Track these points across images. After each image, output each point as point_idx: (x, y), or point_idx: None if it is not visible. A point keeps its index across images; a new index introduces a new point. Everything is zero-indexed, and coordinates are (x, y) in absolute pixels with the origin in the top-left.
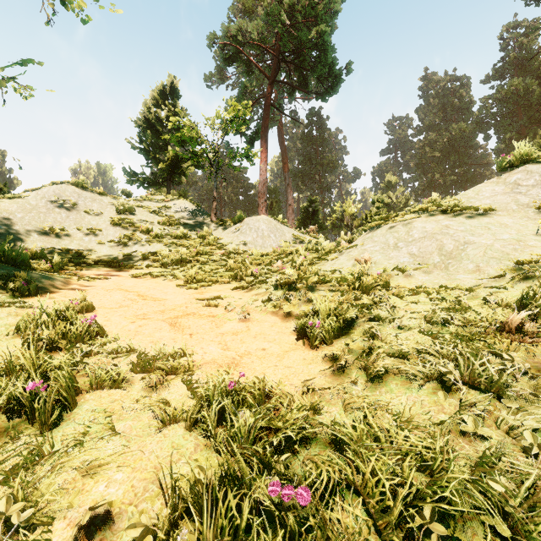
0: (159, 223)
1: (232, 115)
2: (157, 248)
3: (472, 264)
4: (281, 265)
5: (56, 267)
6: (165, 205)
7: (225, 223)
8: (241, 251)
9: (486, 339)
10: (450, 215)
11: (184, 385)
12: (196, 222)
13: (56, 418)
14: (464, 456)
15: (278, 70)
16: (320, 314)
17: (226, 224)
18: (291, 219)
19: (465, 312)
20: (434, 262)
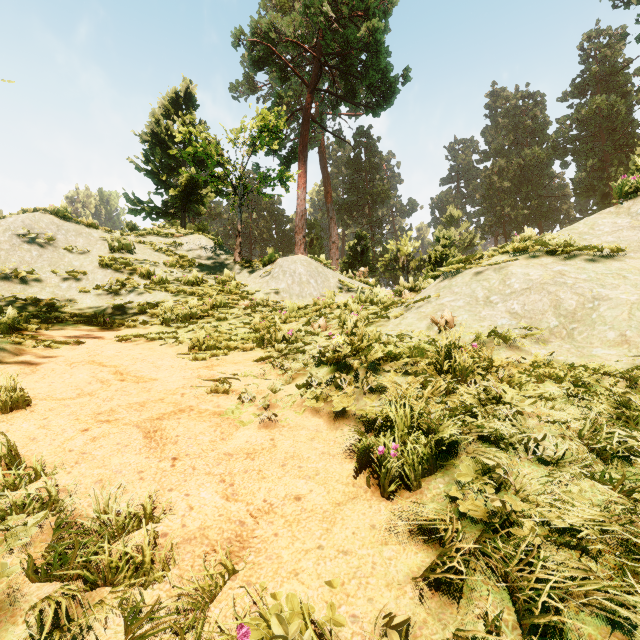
0: (165, 264)
1: (260, 126)
2: (160, 298)
3: (614, 331)
4: (324, 324)
5: (4, 328)
6: (175, 242)
7: (252, 265)
8: (271, 302)
9: None
10: (560, 258)
11: (125, 621)
12: (215, 263)
13: None
14: None
15: (320, 76)
16: (396, 428)
17: (253, 266)
18: (335, 259)
19: None
20: (550, 326)
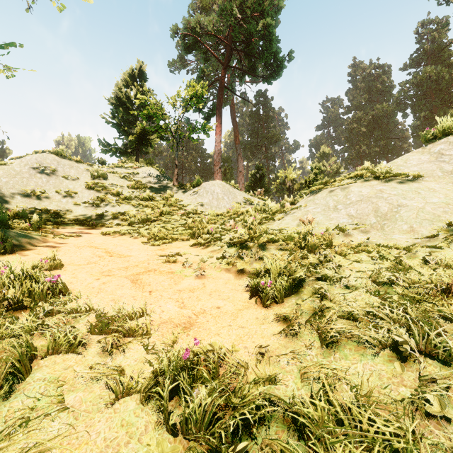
0: (128, 187)
1: (191, 94)
2: (126, 209)
3: (406, 225)
4: (233, 224)
5: (34, 226)
6: (133, 172)
7: (185, 187)
8: (199, 211)
9: (433, 301)
10: (382, 181)
11: (140, 348)
12: (160, 186)
13: (5, 389)
14: (435, 442)
15: (231, 57)
16: (271, 273)
17: (186, 188)
18: (241, 183)
19: (406, 271)
20: (371, 223)
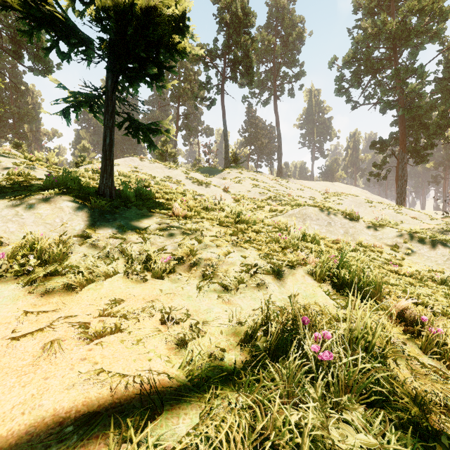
0: None
1: None
2: None
3: None
4: None
5: None
6: None
7: None
8: None
9: None
10: None
11: None
12: None
13: None
14: None
15: None
16: None
17: None
18: None
19: None
20: None
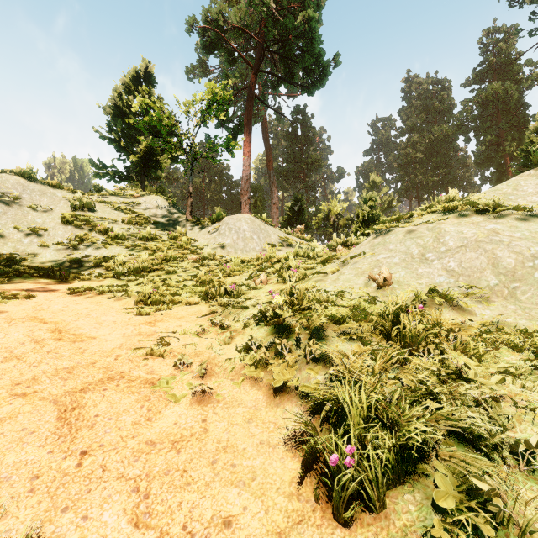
0: (123, 222)
1: (209, 98)
2: (115, 253)
3: None
4: (265, 278)
5: None
6: (133, 201)
7: (202, 222)
8: (218, 256)
9: None
10: (490, 217)
11: None
12: (169, 221)
13: None
14: None
15: (262, 59)
16: (350, 422)
17: (202, 223)
18: (275, 218)
19: None
20: (490, 284)
